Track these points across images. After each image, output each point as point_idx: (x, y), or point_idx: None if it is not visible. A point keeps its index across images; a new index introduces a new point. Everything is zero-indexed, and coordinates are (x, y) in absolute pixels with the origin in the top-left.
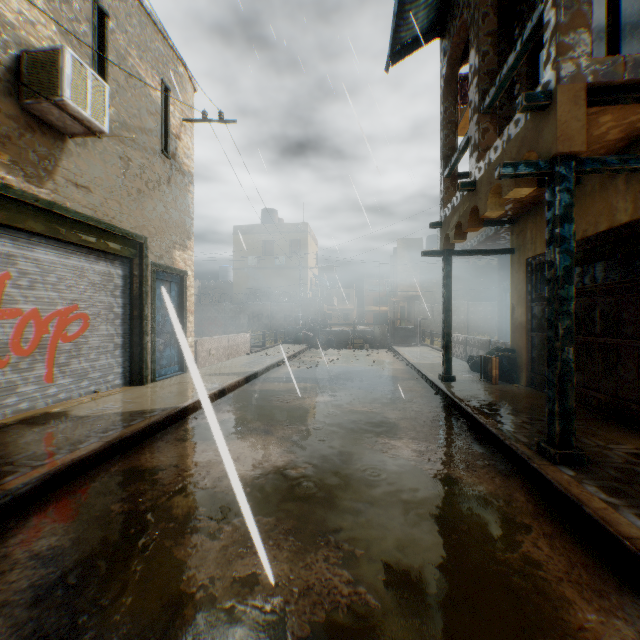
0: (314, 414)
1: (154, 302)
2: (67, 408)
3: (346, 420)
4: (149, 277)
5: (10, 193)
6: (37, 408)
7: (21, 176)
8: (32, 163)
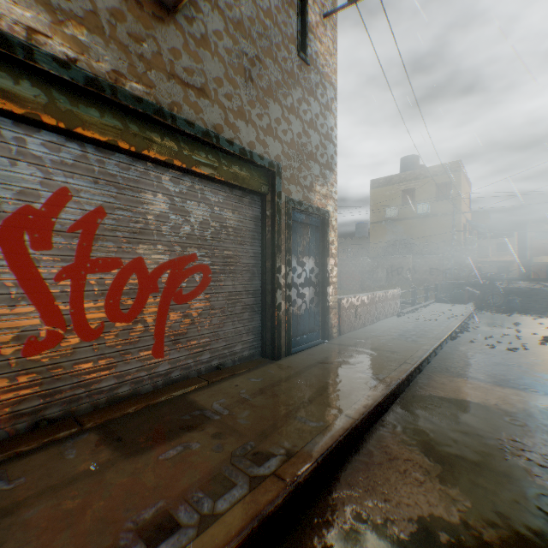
0: None
1: (288, 250)
2: (171, 398)
3: None
4: (282, 217)
5: (83, 83)
6: (140, 392)
7: (102, 62)
8: (119, 45)
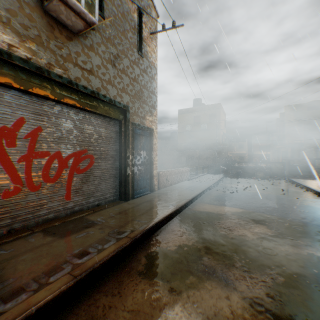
0: (267, 254)
1: (133, 148)
2: (76, 218)
3: (318, 275)
4: (130, 132)
5: (34, 69)
6: (59, 217)
7: (43, 59)
8: (51, 51)
